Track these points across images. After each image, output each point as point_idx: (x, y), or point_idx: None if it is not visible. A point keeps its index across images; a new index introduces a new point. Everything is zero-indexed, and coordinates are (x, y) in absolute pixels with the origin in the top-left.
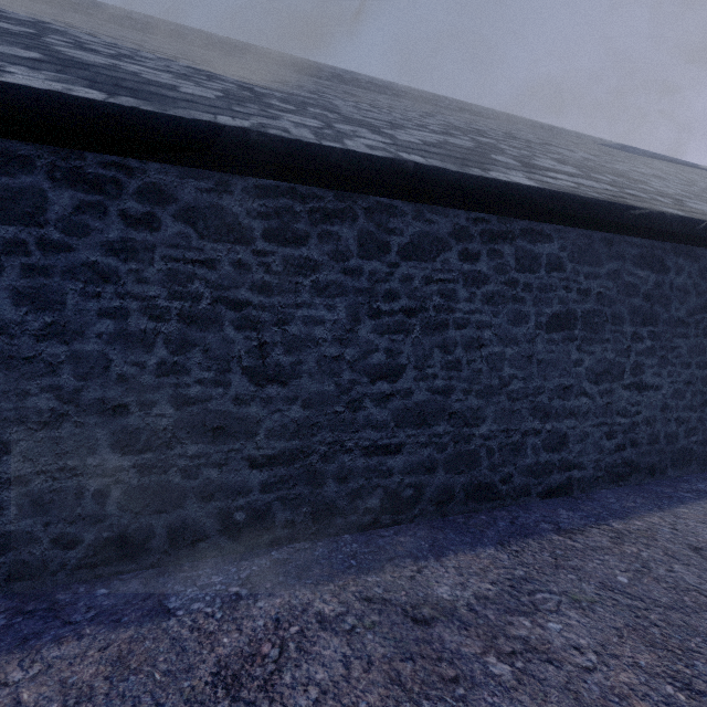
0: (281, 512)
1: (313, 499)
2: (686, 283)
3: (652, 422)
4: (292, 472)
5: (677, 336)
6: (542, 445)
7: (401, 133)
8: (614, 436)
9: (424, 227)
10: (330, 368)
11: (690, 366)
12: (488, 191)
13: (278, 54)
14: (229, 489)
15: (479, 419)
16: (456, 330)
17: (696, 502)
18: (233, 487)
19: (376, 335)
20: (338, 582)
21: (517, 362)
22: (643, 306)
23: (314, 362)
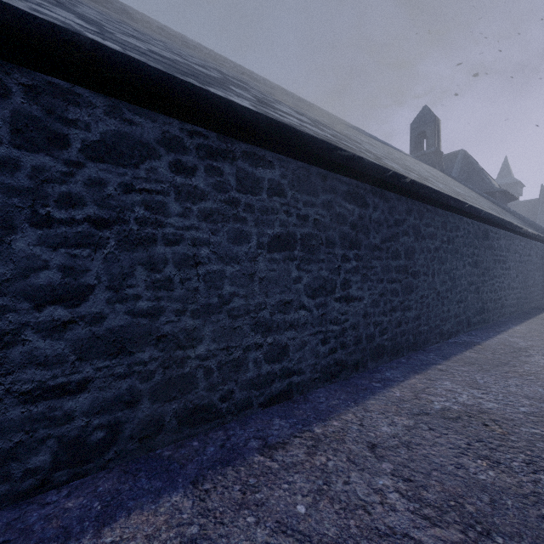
0: None
1: None
2: (380, 217)
3: (357, 327)
4: None
5: (374, 258)
6: (264, 358)
7: (132, 39)
8: (328, 342)
9: (122, 126)
10: None
11: (383, 281)
12: (198, 100)
13: None
14: None
15: (196, 339)
16: (167, 247)
17: (382, 391)
18: None
19: (44, 248)
20: None
21: (238, 280)
22: (350, 233)
23: None
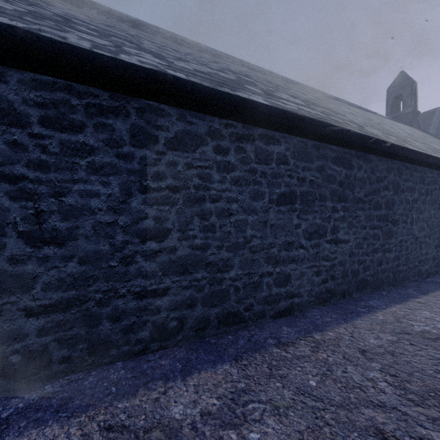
0: (58, 350)
1: (89, 337)
2: (364, 176)
3: (344, 264)
4: (68, 317)
5: (358, 209)
6: (274, 282)
7: (182, 63)
8: (321, 274)
9: (186, 126)
10: (105, 231)
11: (366, 228)
12: (233, 104)
13: (117, 12)
14: (3, 337)
15: (229, 266)
16: (211, 203)
17: (367, 314)
18: (8, 335)
19: (146, 206)
20: (91, 412)
21: (256, 226)
22: (338, 190)
23: (90, 227)
